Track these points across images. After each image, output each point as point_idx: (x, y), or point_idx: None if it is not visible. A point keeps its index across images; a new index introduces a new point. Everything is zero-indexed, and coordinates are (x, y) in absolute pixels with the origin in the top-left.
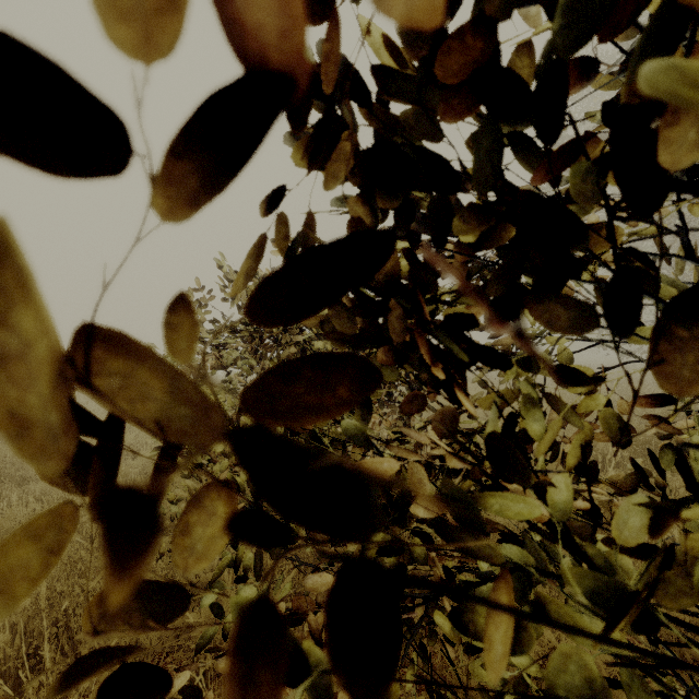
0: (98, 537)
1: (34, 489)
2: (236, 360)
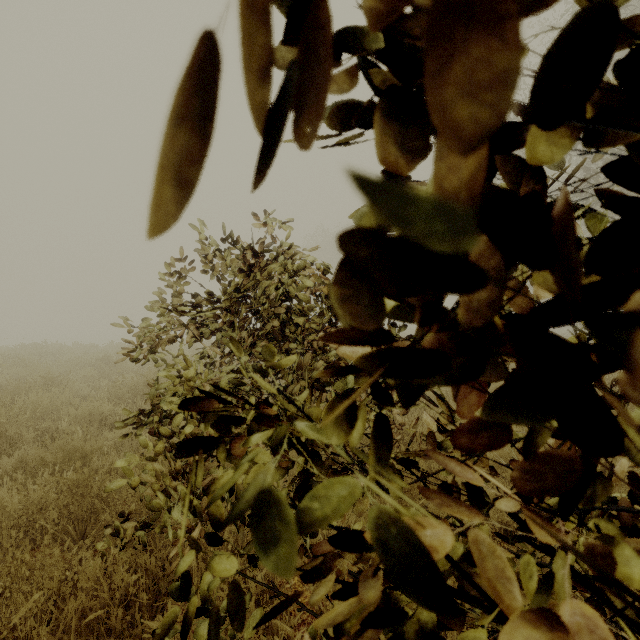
0: (62, 521)
1: (5, 464)
2: (208, 334)
